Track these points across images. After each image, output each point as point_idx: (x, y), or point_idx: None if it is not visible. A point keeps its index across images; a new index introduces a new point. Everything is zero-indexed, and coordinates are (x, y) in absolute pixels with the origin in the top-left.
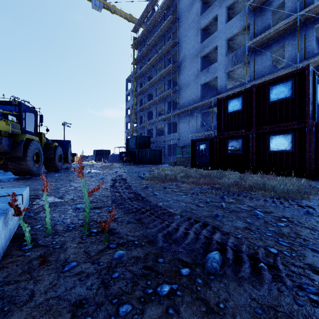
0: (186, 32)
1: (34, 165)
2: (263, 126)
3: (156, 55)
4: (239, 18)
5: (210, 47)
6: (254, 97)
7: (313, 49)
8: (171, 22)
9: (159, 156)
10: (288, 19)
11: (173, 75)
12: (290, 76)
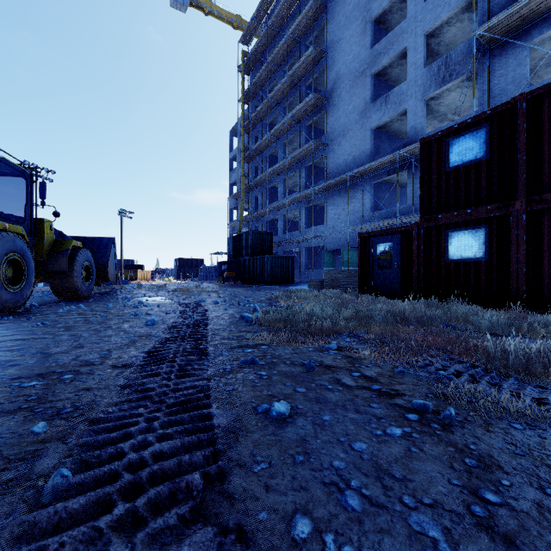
0: (341, 31)
1: (5, 289)
2: (549, 193)
3: (283, 80)
4: None
5: (390, 53)
6: (523, 124)
7: None
8: (312, 15)
9: (290, 270)
10: None
11: (317, 115)
12: None
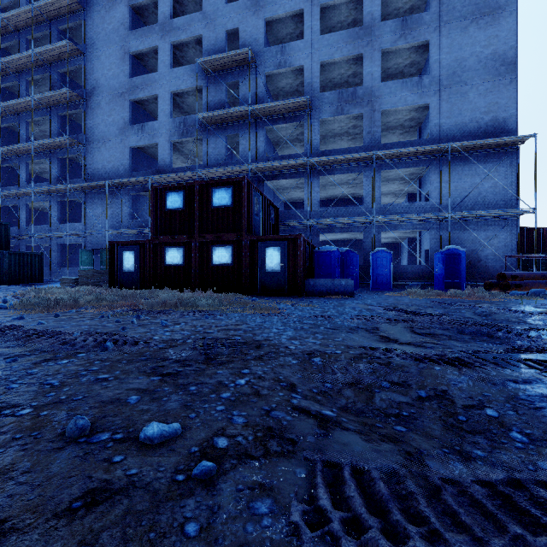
0: (101, 43)
1: None
2: (207, 234)
3: (27, 53)
4: (189, 72)
5: (146, 91)
6: (198, 196)
7: (264, 152)
8: (67, 6)
9: (37, 268)
10: (241, 108)
11: (73, 110)
12: (231, 182)
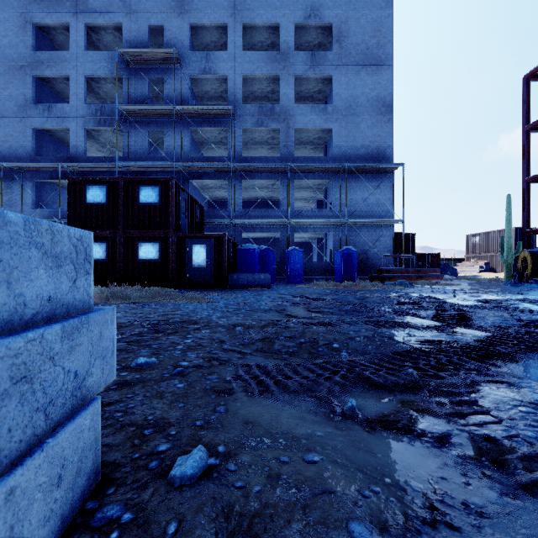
0: None
1: None
2: (133, 230)
3: None
4: (107, 58)
5: (54, 69)
6: (122, 192)
7: (189, 151)
8: None
9: None
10: (165, 106)
11: None
12: (158, 182)
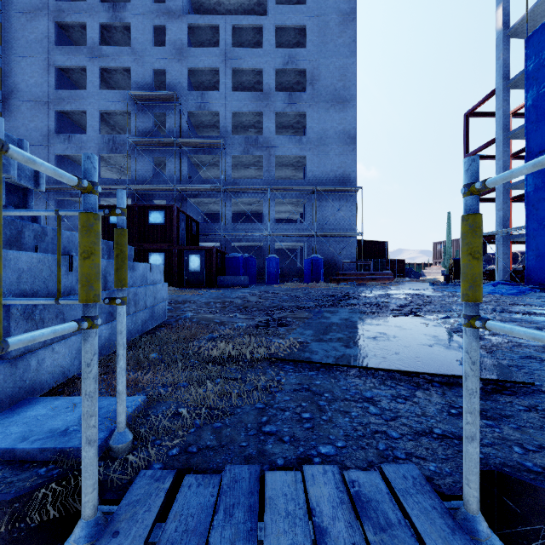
0: (21, 49)
1: None
2: (144, 243)
3: None
4: (118, 96)
5: (73, 105)
6: (137, 215)
7: (187, 175)
8: None
9: None
10: (167, 139)
11: None
12: (164, 207)
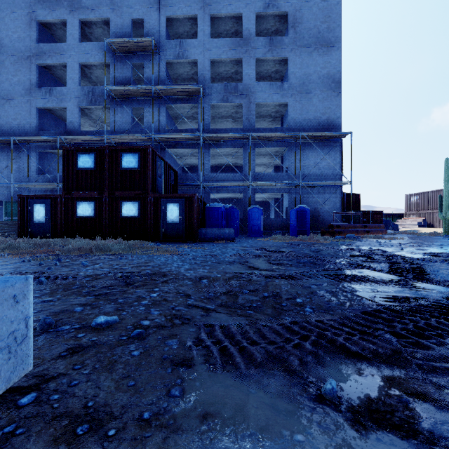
0: (5, 5)
1: None
2: (116, 191)
3: None
4: (97, 48)
5: (54, 58)
6: (108, 159)
7: (165, 125)
8: None
9: None
10: (145, 86)
11: None
12: (138, 149)
